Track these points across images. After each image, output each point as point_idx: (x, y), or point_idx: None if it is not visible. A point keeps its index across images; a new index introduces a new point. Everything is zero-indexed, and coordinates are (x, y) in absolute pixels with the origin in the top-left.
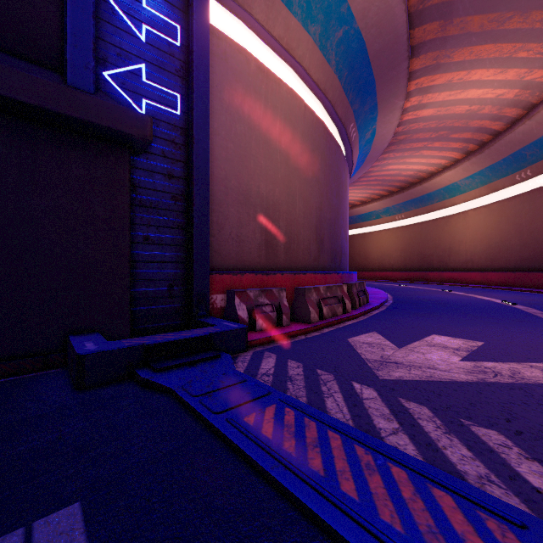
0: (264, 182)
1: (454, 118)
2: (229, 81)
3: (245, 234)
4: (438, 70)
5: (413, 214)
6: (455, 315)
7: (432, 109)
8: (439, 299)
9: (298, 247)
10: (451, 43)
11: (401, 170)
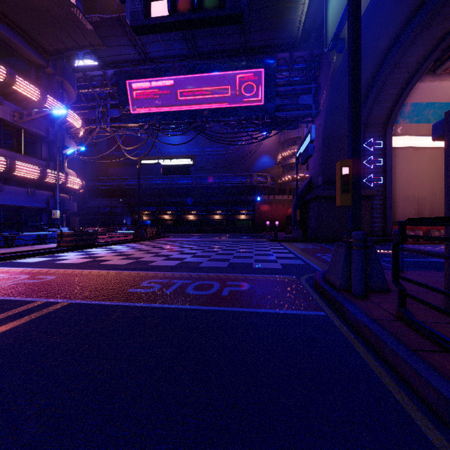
0: (416, 191)
1: None
2: (399, 161)
3: (406, 211)
4: None
5: None
6: None
7: None
8: None
9: (438, 214)
10: None
11: None
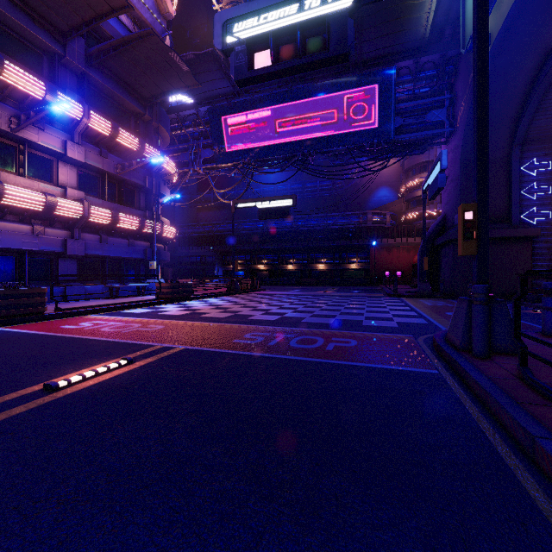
0: None
1: None
2: None
3: None
4: None
5: None
6: None
7: None
8: None
9: None
10: None
11: None
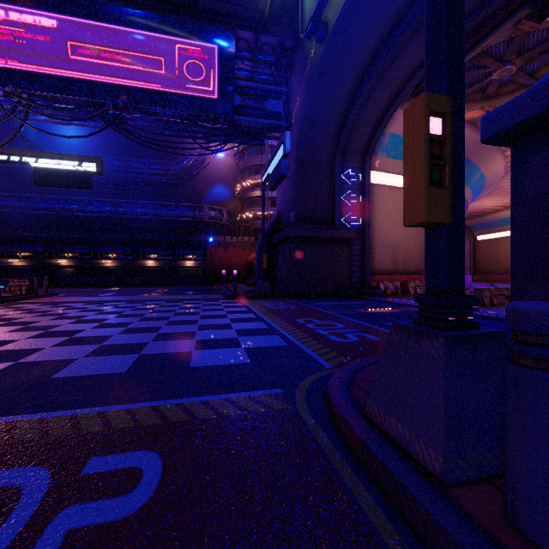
0: (392, 236)
1: None
2: (376, 200)
3: (383, 259)
4: None
5: None
6: None
7: None
8: None
9: (410, 262)
10: None
11: None
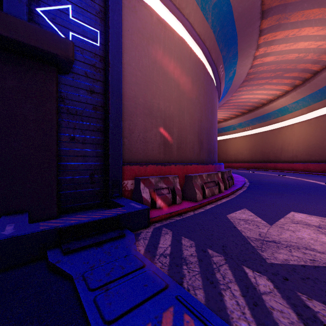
0: (162, 101)
1: (287, 62)
2: (137, 28)
3: (149, 137)
4: (279, 29)
5: (257, 126)
6: (298, 194)
7: (273, 57)
8: (280, 182)
9: (186, 146)
10: (290, 8)
11: (250, 99)
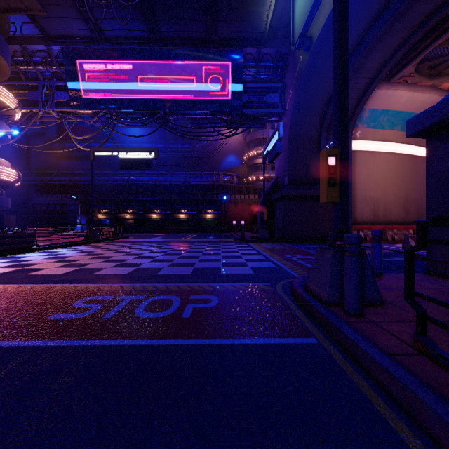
0: (372, 192)
1: None
2: (358, 164)
3: (364, 212)
4: None
5: None
6: None
7: None
8: None
9: (390, 214)
10: None
11: None
